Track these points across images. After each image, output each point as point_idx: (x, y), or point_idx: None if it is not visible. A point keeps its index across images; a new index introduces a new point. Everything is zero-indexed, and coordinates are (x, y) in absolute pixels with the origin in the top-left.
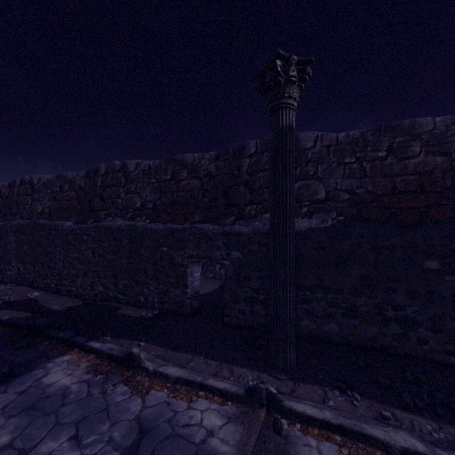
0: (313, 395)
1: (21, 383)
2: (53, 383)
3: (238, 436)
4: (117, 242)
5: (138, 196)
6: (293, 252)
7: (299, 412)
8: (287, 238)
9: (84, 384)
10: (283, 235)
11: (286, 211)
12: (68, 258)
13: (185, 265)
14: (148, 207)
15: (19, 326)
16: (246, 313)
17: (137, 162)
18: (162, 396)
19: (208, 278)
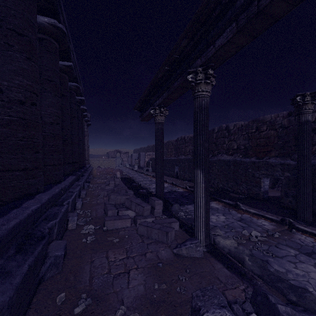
0: (314, 230)
1: None
2: (213, 206)
3: (273, 227)
4: (228, 166)
5: (235, 142)
6: (309, 173)
7: (301, 228)
8: (304, 167)
9: (222, 208)
10: (302, 166)
11: (304, 156)
12: None
13: (260, 178)
14: (241, 148)
15: None
16: (292, 203)
17: (234, 124)
18: (248, 216)
19: (279, 190)
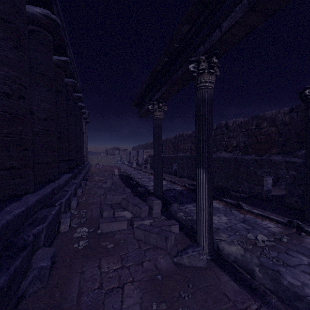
0: None
1: None
2: (214, 205)
3: (280, 230)
4: (228, 164)
5: (234, 139)
6: None
7: None
8: None
9: (223, 208)
10: None
11: None
12: None
13: (262, 176)
14: (240, 145)
15: None
16: (298, 203)
17: (234, 121)
18: (251, 216)
19: (281, 188)
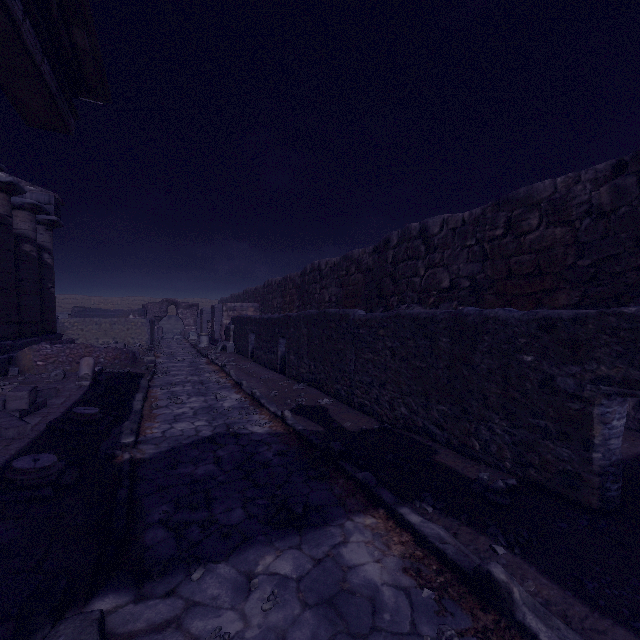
0: None
1: (316, 543)
2: (356, 566)
3: None
4: (429, 341)
5: (444, 270)
6: None
7: None
8: None
9: (402, 597)
10: None
11: None
12: (360, 359)
13: (584, 398)
14: (462, 285)
15: (312, 444)
16: None
17: (443, 218)
18: None
19: None
